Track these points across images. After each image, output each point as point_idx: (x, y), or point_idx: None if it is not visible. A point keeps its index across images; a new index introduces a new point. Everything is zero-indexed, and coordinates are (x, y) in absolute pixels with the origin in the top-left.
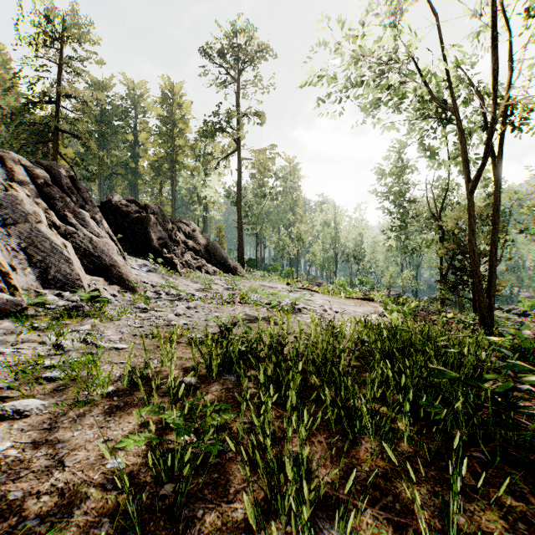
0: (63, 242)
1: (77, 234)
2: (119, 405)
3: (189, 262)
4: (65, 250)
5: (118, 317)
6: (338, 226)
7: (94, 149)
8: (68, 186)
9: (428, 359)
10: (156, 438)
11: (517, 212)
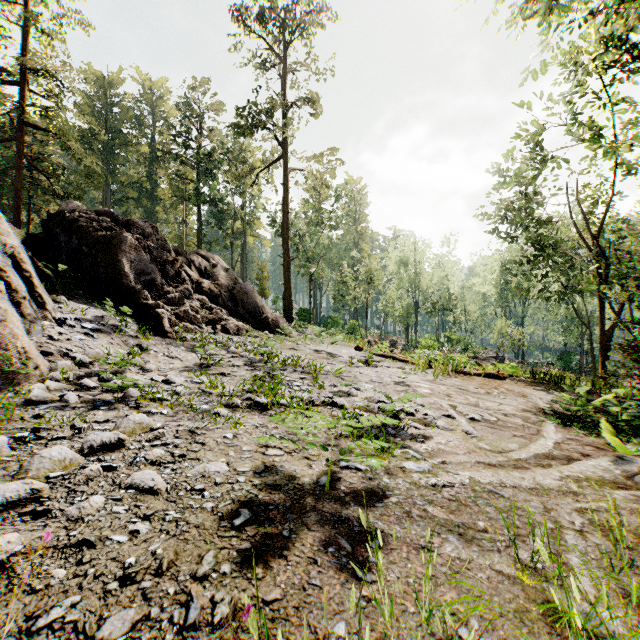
0: None
1: None
2: None
3: (192, 314)
4: None
5: None
6: (419, 265)
7: (78, 152)
8: None
9: None
10: None
11: None
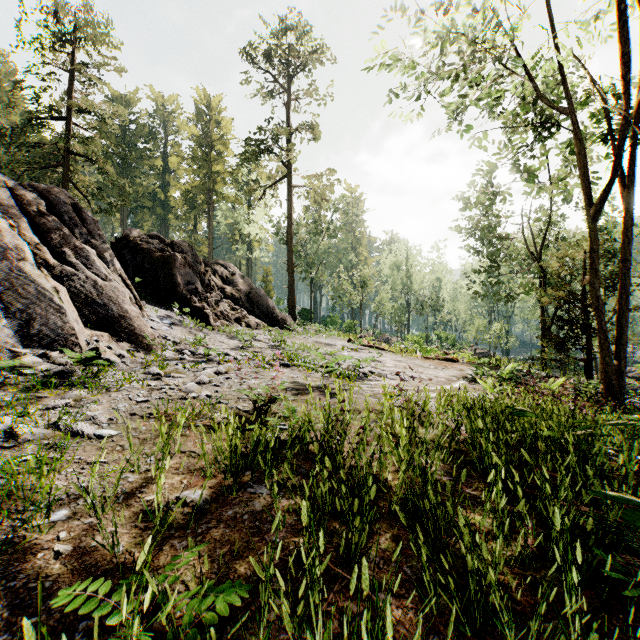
0: (54, 286)
1: (77, 276)
2: (63, 552)
3: (225, 313)
4: (56, 296)
5: (118, 386)
6: (411, 269)
7: (113, 175)
8: (69, 216)
9: (558, 454)
10: (105, 634)
11: (637, 251)
